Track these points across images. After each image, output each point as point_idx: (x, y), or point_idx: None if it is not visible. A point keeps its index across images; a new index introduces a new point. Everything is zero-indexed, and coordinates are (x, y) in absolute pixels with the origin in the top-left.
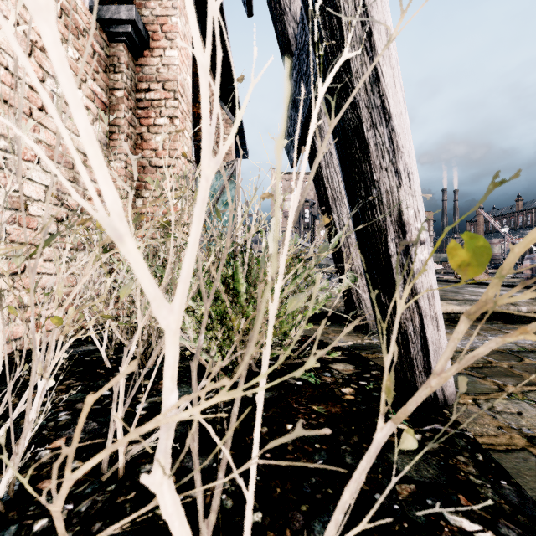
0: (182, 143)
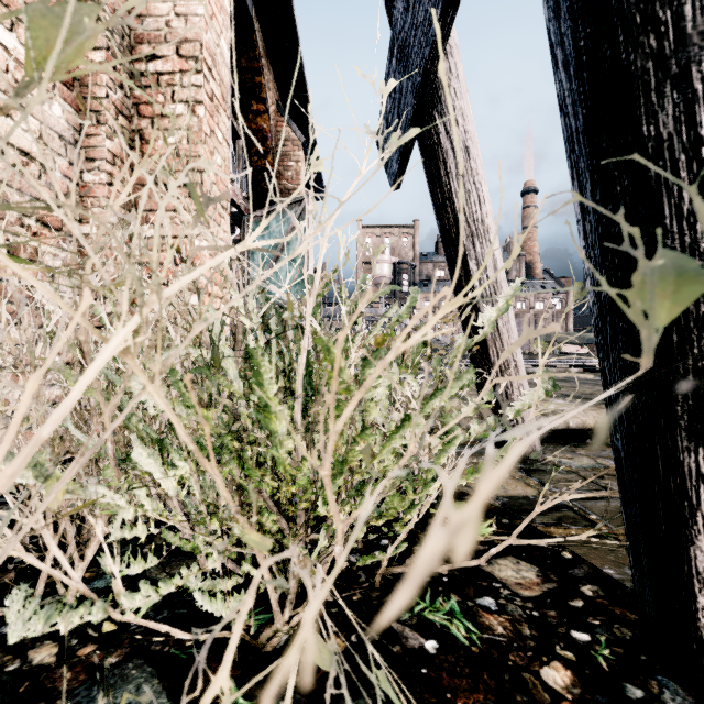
0: (210, 148)
